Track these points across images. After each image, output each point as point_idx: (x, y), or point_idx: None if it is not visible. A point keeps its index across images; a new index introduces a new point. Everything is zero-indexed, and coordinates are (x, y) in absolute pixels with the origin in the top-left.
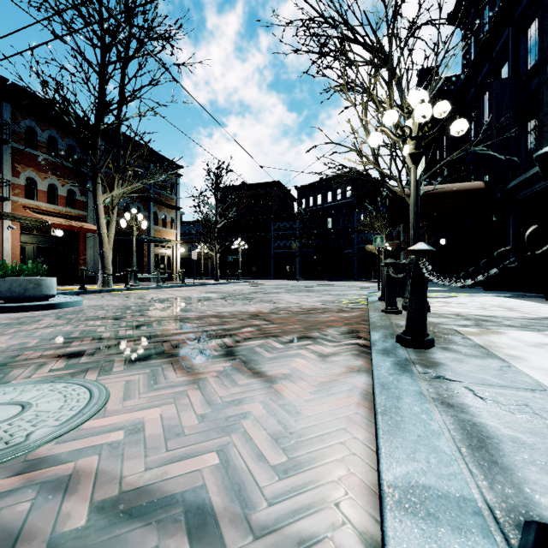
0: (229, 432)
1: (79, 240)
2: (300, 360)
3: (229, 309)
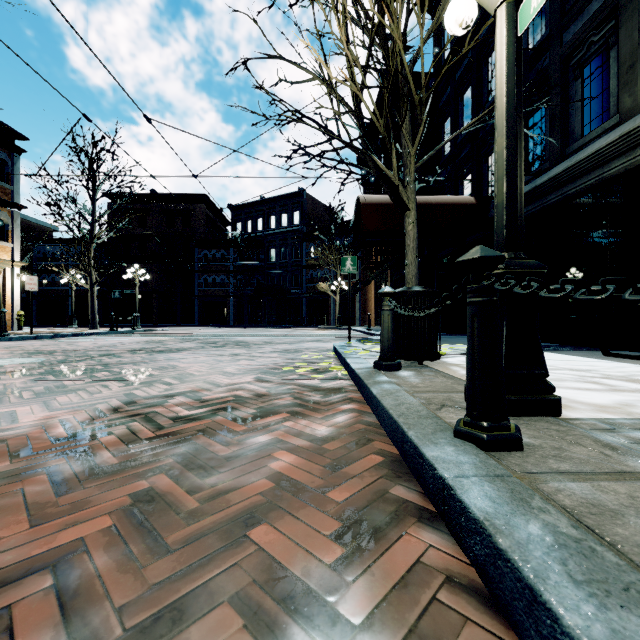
0: None
1: None
2: None
3: None
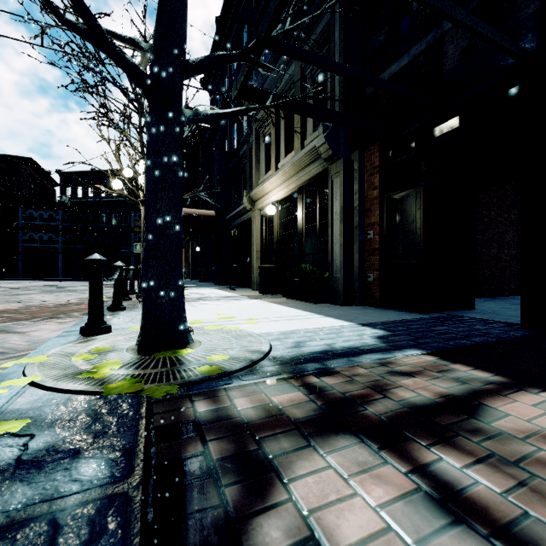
0: (1, 344)
1: None
2: (45, 325)
3: None
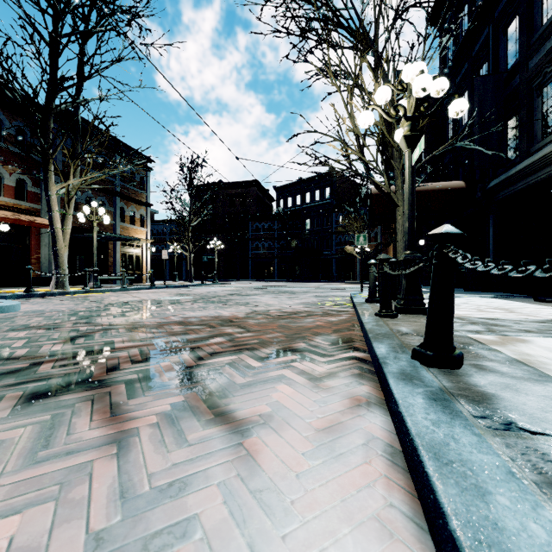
0: None
1: (30, 236)
2: (284, 388)
3: (198, 314)
